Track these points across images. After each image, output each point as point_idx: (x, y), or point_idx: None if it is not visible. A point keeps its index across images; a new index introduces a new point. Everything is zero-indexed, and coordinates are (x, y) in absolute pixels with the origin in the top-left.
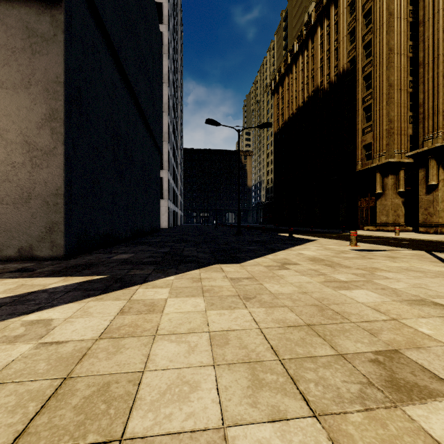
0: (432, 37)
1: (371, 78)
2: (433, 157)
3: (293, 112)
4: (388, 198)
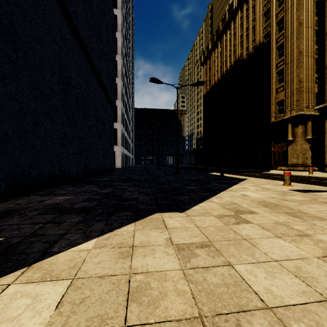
0: None
1: (283, 47)
2: None
3: (218, 78)
4: (298, 144)
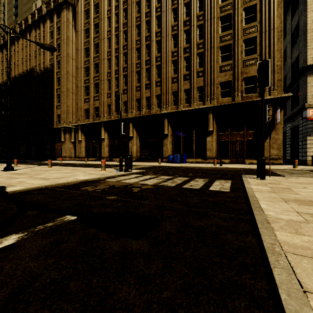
0: (80, 77)
1: (60, 80)
2: (80, 128)
3: (15, 75)
4: (67, 144)
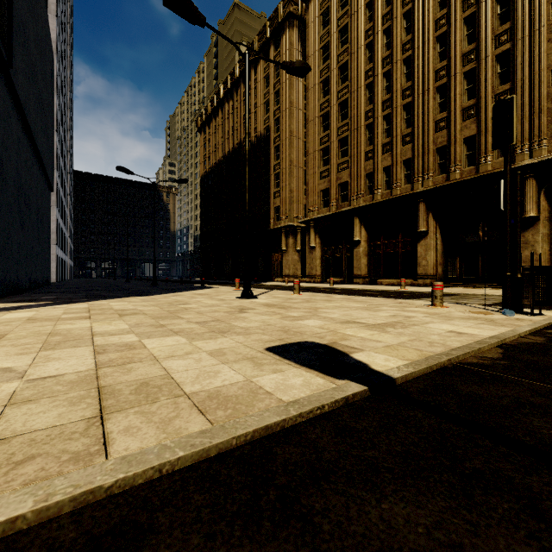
0: (313, 135)
1: (280, 150)
2: (312, 225)
3: (219, 158)
4: (290, 255)
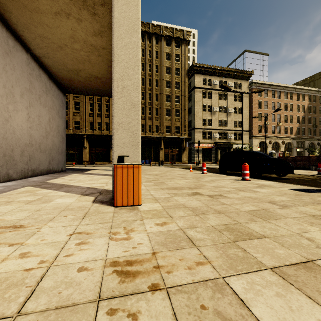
0: None
1: None
2: None
3: None
4: None
